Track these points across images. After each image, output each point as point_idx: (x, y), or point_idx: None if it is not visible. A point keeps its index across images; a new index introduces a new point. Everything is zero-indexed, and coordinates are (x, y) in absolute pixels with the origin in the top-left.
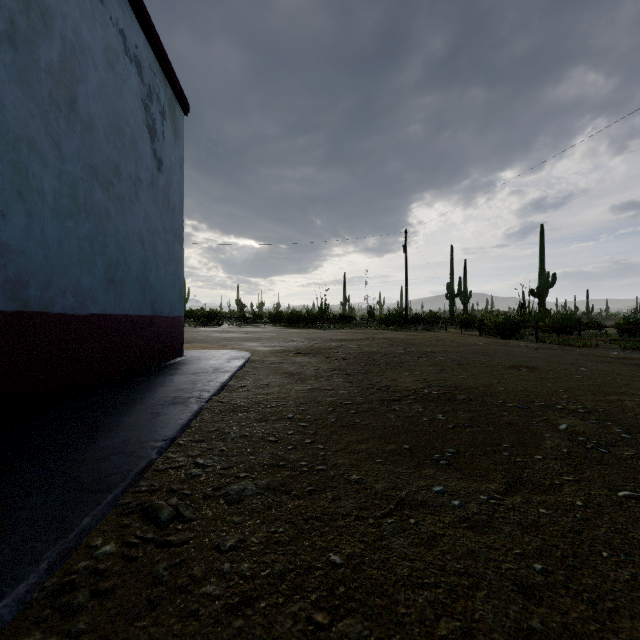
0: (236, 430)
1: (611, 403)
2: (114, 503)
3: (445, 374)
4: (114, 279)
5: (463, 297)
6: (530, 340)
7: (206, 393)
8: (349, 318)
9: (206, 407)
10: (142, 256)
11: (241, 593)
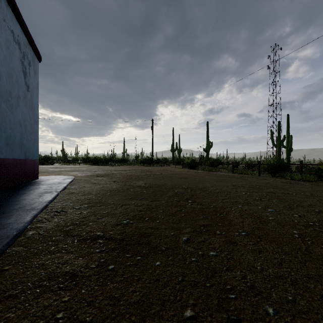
0: (74, 198)
1: (196, 185)
2: (41, 211)
3: (154, 181)
4: (9, 143)
5: (178, 151)
6: (200, 169)
7: (58, 189)
8: (126, 160)
9: (60, 193)
10: (20, 131)
11: (83, 217)
